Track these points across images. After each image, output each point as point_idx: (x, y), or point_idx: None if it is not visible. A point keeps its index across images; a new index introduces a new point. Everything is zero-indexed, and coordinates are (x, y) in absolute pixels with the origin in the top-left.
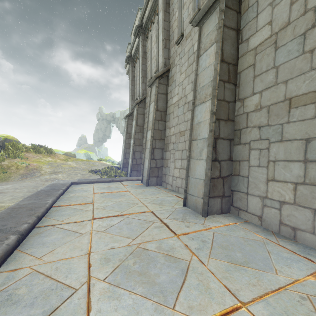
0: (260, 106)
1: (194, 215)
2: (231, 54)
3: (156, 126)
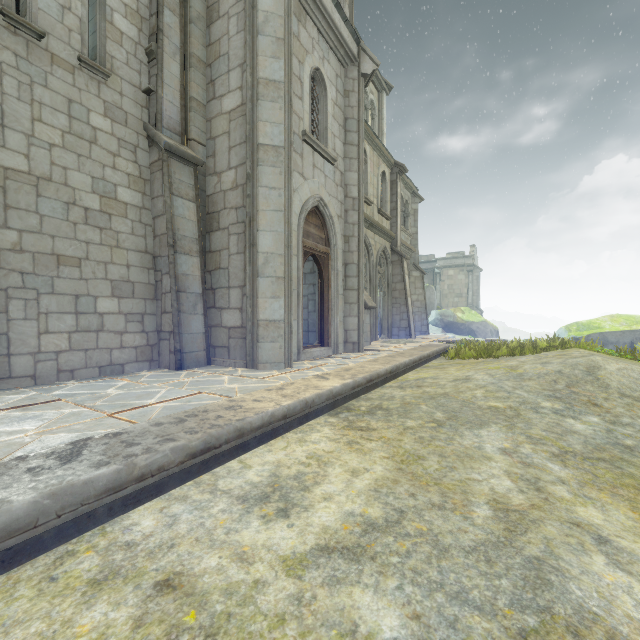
0: (21, 248)
1: None
2: None
3: None
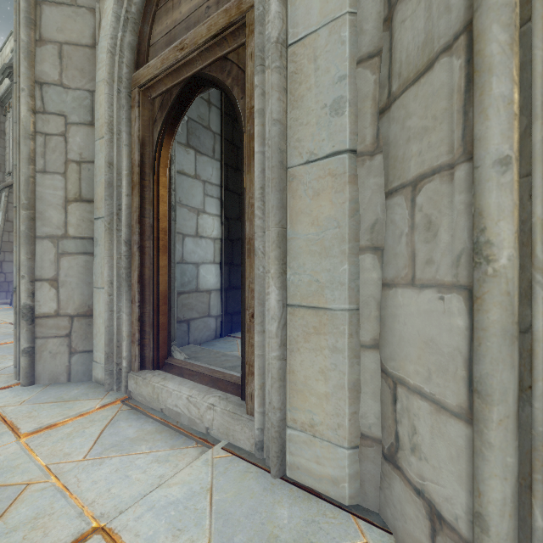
0: None
1: None
2: None
3: None
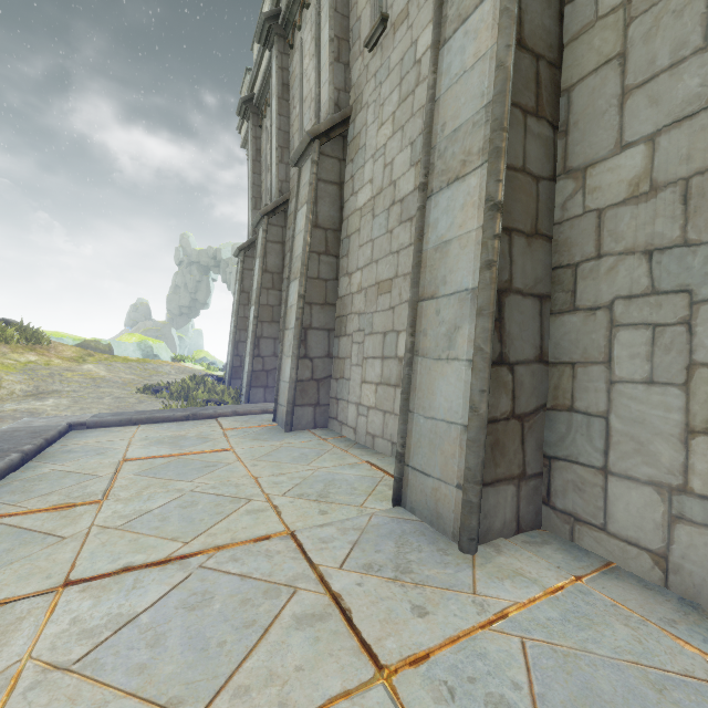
0: (650, 183)
1: (435, 546)
2: (545, 29)
3: (314, 269)
